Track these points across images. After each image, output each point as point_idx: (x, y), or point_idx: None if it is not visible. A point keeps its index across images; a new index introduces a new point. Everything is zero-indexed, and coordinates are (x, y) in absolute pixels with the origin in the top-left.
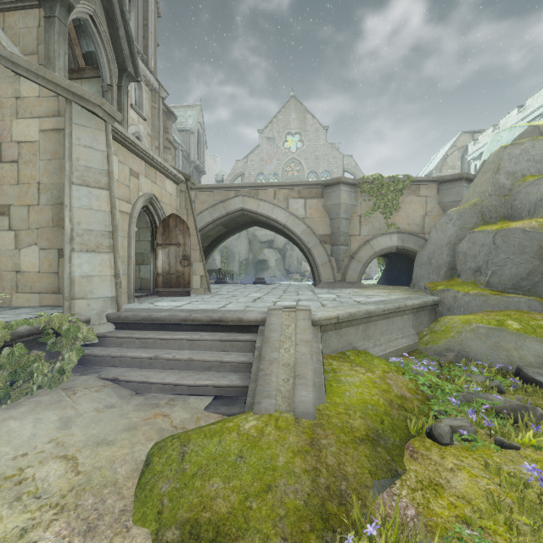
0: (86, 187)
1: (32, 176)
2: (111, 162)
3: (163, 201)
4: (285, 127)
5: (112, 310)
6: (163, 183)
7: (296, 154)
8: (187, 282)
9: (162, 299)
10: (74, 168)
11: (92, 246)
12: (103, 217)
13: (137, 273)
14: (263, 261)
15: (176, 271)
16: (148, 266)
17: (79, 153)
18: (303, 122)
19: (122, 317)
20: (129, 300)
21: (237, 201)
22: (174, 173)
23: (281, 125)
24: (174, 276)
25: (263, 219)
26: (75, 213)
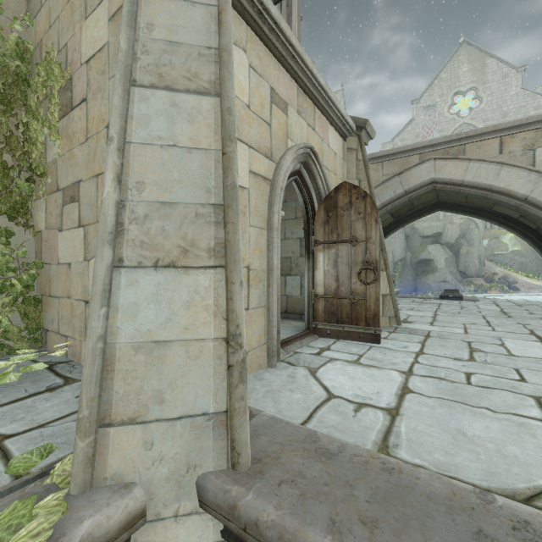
0: (166, 90)
1: (100, 117)
2: (226, 26)
3: (324, 164)
4: (451, 87)
5: (215, 459)
6: (324, 132)
7: (469, 118)
8: (373, 314)
9: (328, 351)
10: (139, 47)
11: (170, 250)
12: (203, 167)
13: (282, 288)
14: (426, 261)
15: (350, 291)
16: (297, 278)
17: (154, 12)
18: (480, 72)
19: (241, 518)
20: (269, 360)
21: (423, 170)
22: (341, 114)
23: (445, 85)
24: (345, 300)
25: (474, 192)
26: (134, 158)
